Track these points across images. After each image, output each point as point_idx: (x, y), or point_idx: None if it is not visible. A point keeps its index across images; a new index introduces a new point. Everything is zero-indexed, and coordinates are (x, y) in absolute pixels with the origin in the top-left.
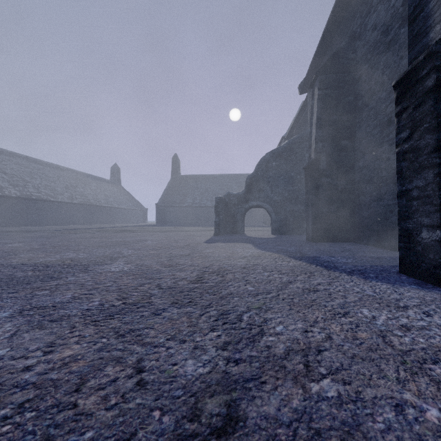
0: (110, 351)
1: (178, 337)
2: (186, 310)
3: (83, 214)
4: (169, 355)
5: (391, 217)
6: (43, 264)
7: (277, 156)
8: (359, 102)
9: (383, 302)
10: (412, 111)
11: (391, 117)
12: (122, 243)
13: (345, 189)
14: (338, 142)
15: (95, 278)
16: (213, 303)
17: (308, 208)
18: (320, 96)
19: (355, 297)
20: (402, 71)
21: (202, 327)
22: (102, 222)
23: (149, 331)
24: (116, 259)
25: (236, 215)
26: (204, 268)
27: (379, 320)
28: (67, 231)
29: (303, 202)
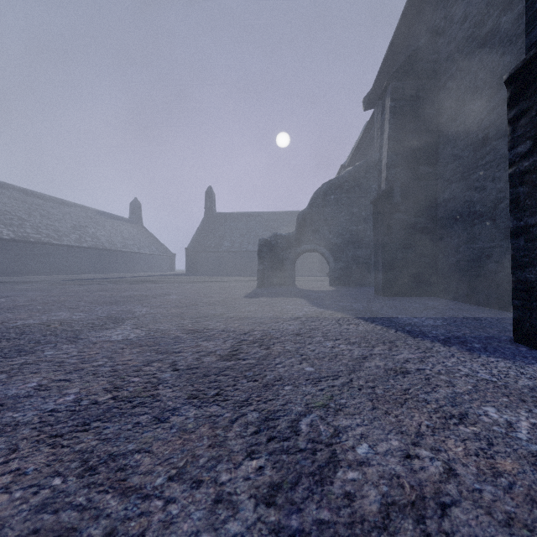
0: (59, 512)
1: (190, 474)
2: (209, 411)
3: (95, 261)
4: (166, 522)
5: (487, 264)
6: (18, 329)
7: (336, 188)
8: (443, 116)
9: (512, 394)
10: (536, 113)
11: (487, 133)
12: (138, 298)
13: (425, 229)
14: (416, 169)
15: (83, 352)
16: (253, 397)
17: (377, 253)
18: (392, 108)
19: (467, 384)
20: (503, 72)
21: (233, 448)
22: (118, 270)
23: (142, 459)
24: (123, 321)
25: (284, 262)
26: (243, 335)
27: (520, 431)
28: (72, 282)
29: (369, 245)
